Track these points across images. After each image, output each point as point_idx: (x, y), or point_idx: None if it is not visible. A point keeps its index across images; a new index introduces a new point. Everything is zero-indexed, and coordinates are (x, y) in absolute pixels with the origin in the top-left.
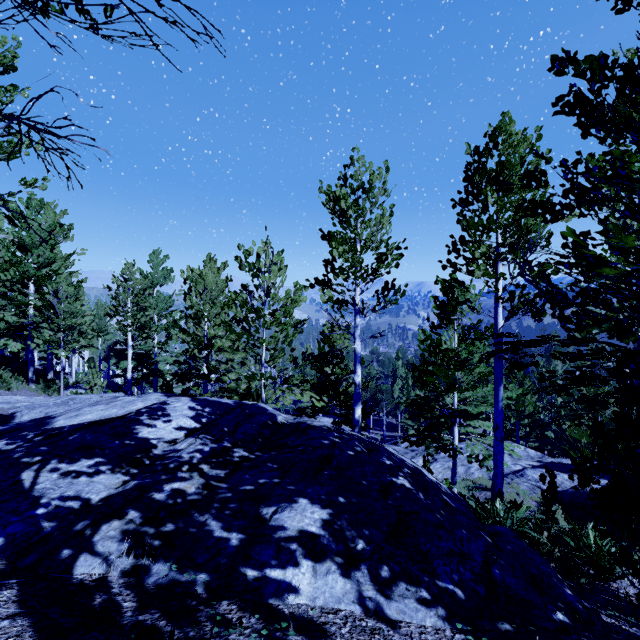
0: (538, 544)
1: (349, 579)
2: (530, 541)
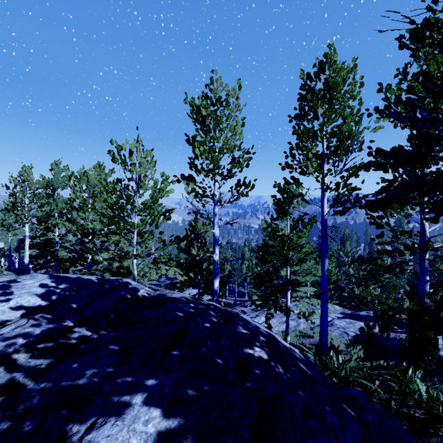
0: (370, 392)
1: None
2: (363, 389)
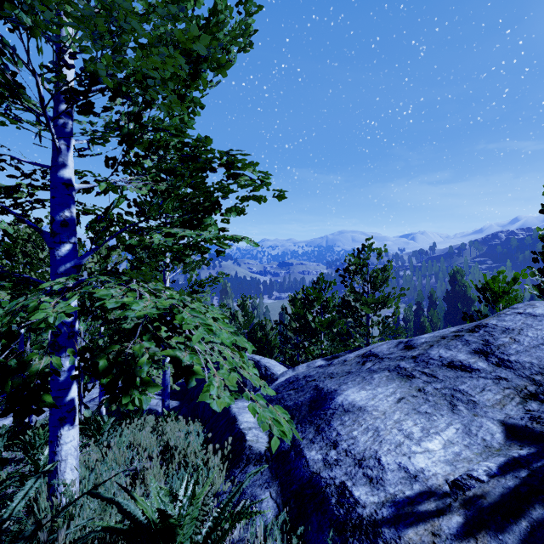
0: None
1: None
2: None
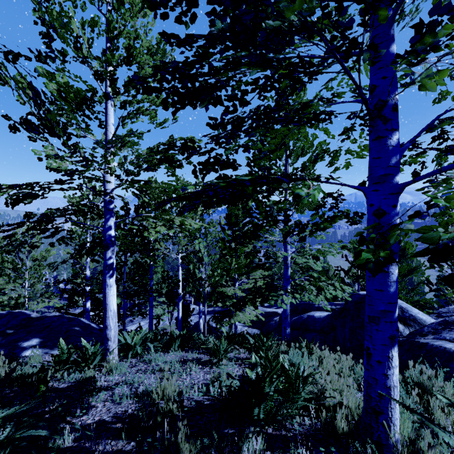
0: None
1: (42, 350)
2: None
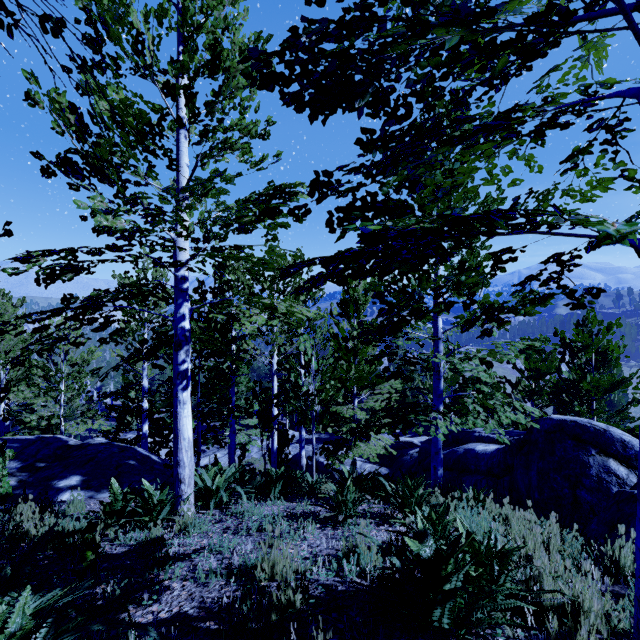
0: None
1: (85, 492)
2: None
